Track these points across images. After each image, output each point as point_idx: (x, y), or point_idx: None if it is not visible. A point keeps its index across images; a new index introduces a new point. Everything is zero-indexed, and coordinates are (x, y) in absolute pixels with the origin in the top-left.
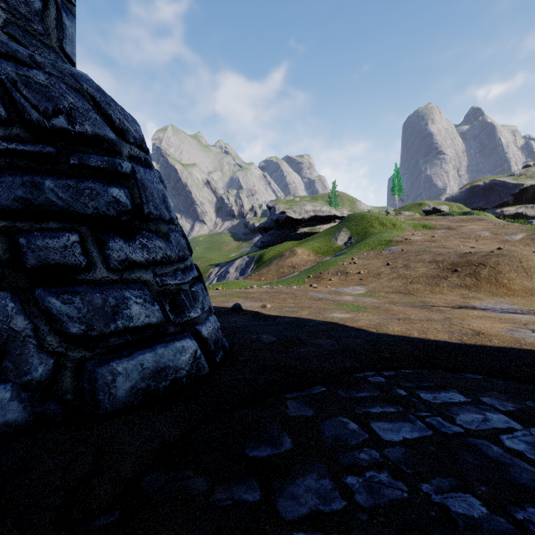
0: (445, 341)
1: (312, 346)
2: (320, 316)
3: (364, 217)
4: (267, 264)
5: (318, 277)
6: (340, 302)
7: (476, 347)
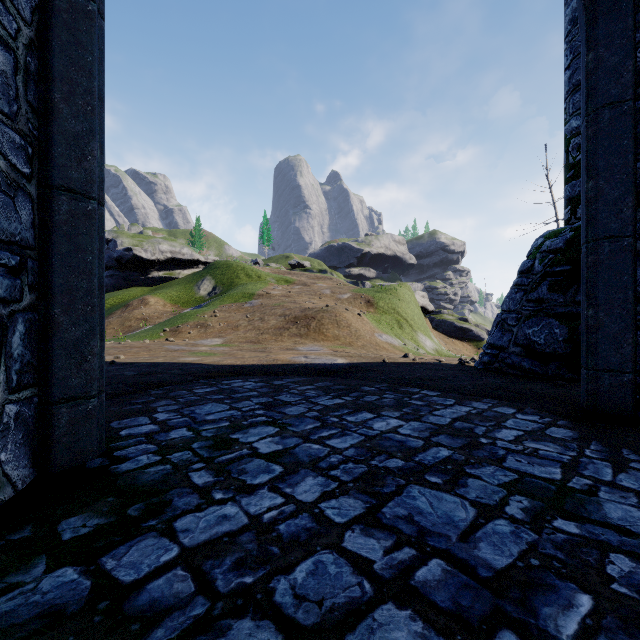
0: (253, 364)
1: (166, 373)
2: (174, 360)
3: (230, 266)
4: (106, 316)
5: (175, 330)
6: (196, 351)
7: (267, 365)
